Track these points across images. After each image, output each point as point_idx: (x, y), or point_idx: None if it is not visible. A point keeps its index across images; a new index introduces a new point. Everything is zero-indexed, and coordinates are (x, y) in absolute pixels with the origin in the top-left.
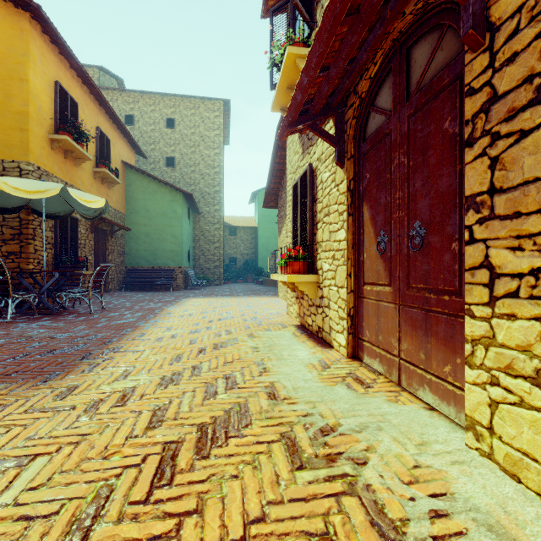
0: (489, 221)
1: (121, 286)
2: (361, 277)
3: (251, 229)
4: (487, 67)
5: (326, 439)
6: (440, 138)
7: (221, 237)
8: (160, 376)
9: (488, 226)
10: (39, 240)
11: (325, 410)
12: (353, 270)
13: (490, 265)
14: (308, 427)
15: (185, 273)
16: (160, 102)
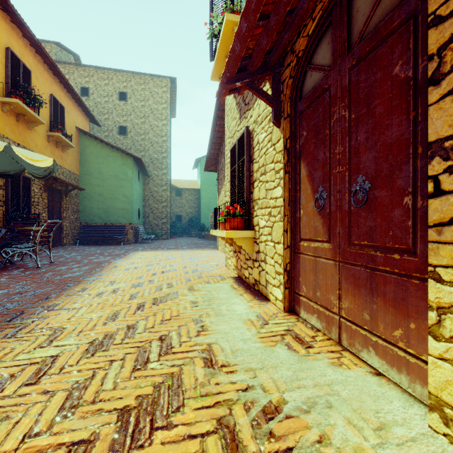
0: None
1: (75, 240)
2: (297, 233)
3: (195, 191)
4: None
5: (271, 425)
6: (389, 85)
7: (168, 197)
8: (89, 340)
9: None
10: None
11: (267, 380)
12: (290, 227)
13: None
14: (250, 407)
15: (135, 229)
16: (113, 77)
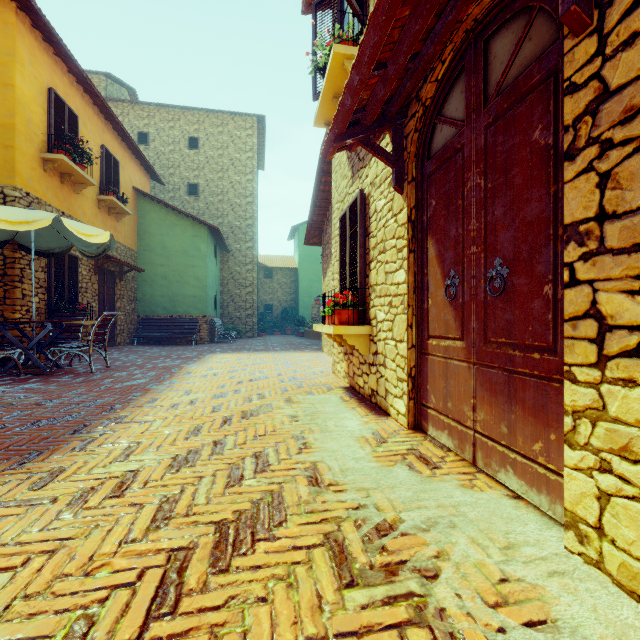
0: (597, 256)
1: (132, 339)
2: (425, 329)
3: (290, 271)
4: (594, 54)
5: (384, 541)
6: (528, 152)
7: (255, 280)
8: (171, 455)
9: (595, 262)
10: (28, 283)
11: (382, 500)
12: (415, 321)
13: (599, 313)
14: (361, 524)
15: (211, 323)
16: (180, 118)
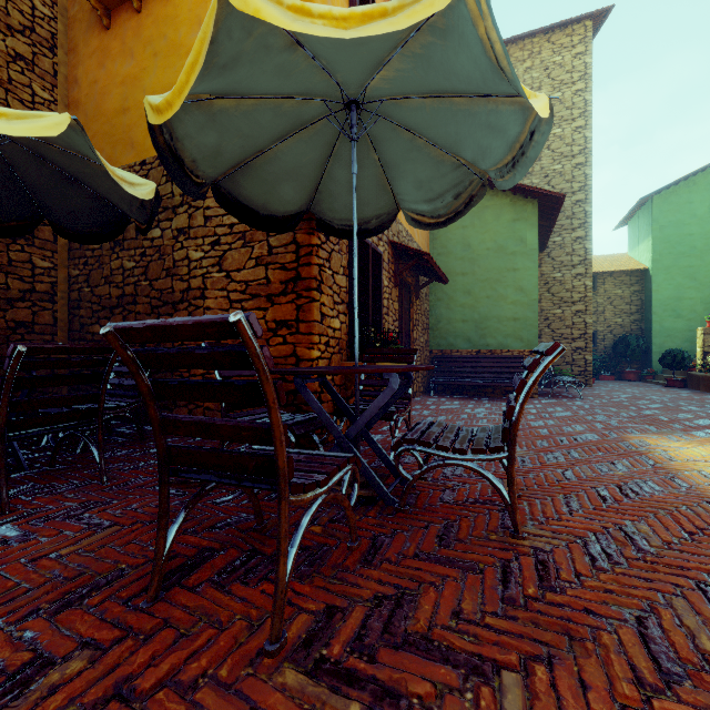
0: None
1: (424, 385)
2: None
3: (630, 275)
4: None
5: None
6: None
7: (589, 290)
8: None
9: None
10: (327, 293)
11: None
12: None
13: None
14: None
15: None
16: None
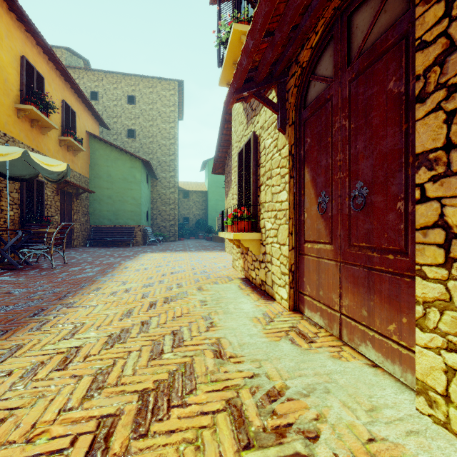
0: (444, 178)
1: (85, 242)
2: (302, 235)
3: (202, 193)
4: (442, 17)
5: (274, 406)
6: (384, 98)
7: (176, 199)
8: (108, 333)
9: (443, 183)
10: (5, 201)
11: (271, 369)
12: (294, 229)
13: (446, 224)
14: (255, 391)
15: (144, 231)
16: (121, 81)
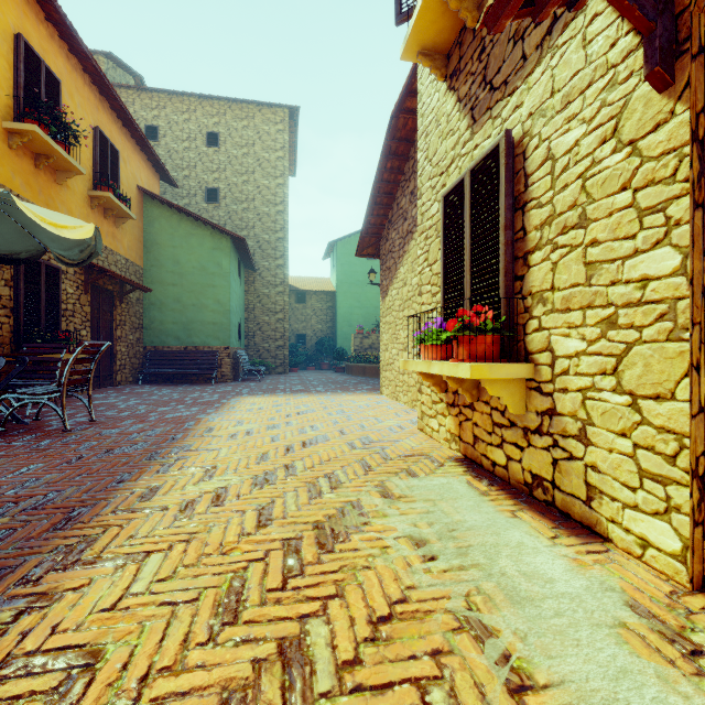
0: None
1: (137, 376)
2: None
3: (327, 295)
4: None
5: None
6: None
7: (286, 304)
8: None
9: None
10: None
11: None
12: None
13: None
14: None
15: (234, 357)
16: (197, 108)
